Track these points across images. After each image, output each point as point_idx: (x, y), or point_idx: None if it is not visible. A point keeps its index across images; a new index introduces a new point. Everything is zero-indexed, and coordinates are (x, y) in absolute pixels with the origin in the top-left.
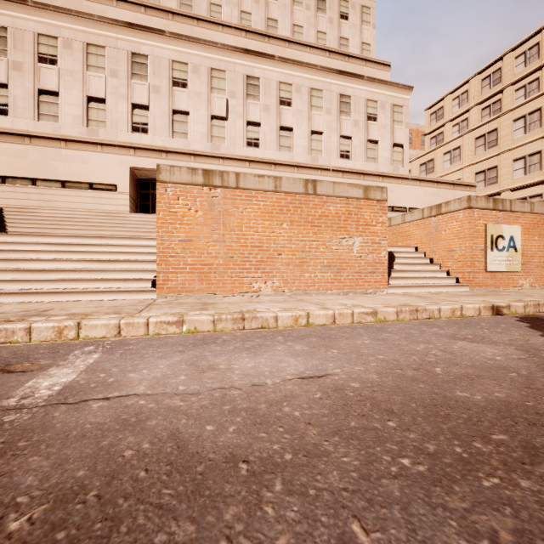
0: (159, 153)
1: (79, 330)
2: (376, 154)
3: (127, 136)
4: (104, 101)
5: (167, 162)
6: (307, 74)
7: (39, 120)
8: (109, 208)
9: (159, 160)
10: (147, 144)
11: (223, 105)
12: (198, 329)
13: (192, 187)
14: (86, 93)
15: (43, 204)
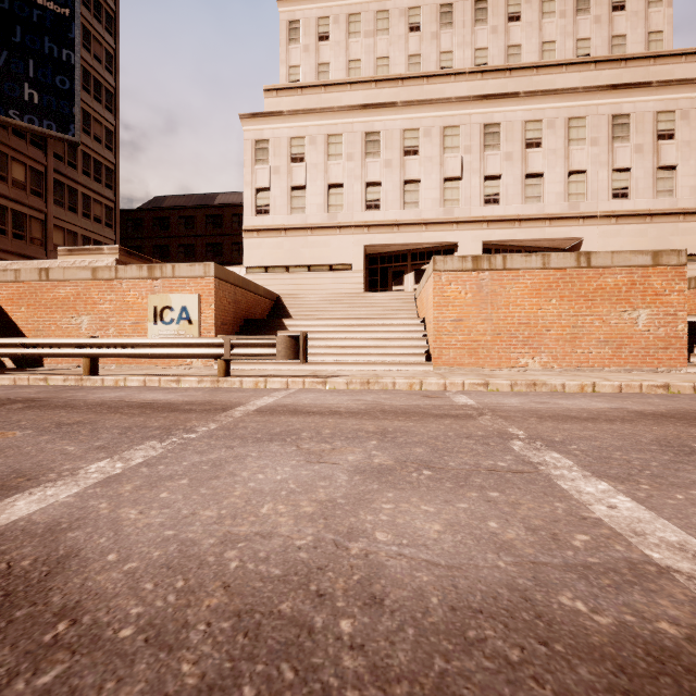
0: (391, 227)
1: (421, 385)
2: (672, 184)
3: (362, 215)
4: (342, 185)
5: (399, 236)
6: (563, 102)
7: (291, 213)
8: (346, 287)
9: (390, 234)
10: (379, 220)
11: (457, 164)
12: (499, 390)
13: (462, 273)
14: (327, 182)
15: (294, 288)
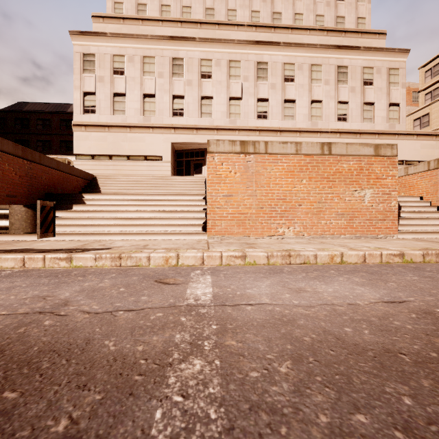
0: (191, 130)
1: (178, 259)
2: (371, 114)
3: (170, 119)
4: (154, 96)
5: (197, 136)
6: (307, 53)
7: (113, 114)
8: (157, 173)
9: (191, 135)
10: (183, 124)
11: (239, 88)
12: (256, 262)
13: (232, 155)
14: (142, 92)
15: (116, 172)
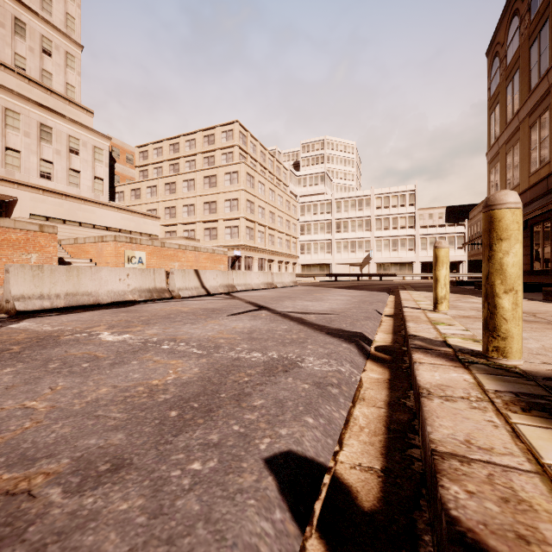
0: None
1: None
2: (78, 181)
3: None
4: None
5: None
6: (1, 93)
7: None
8: None
9: None
10: None
11: None
12: None
13: None
14: None
15: None
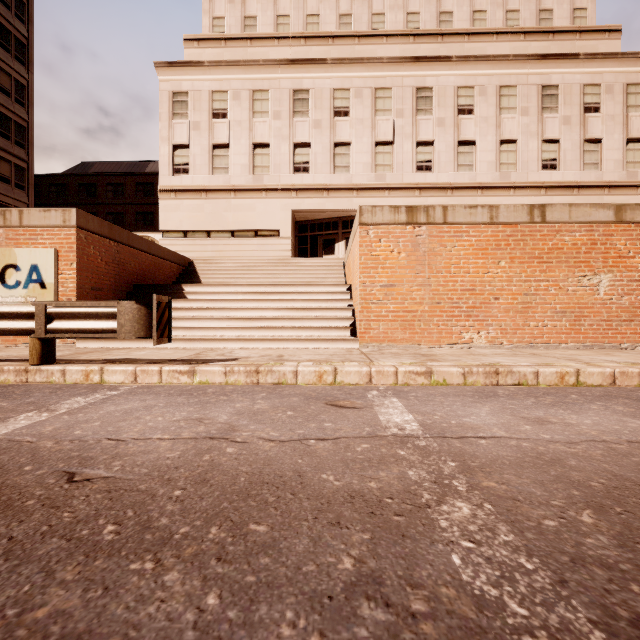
0: (320, 192)
1: (335, 375)
2: (597, 157)
3: (289, 178)
4: (268, 145)
5: (329, 201)
6: (494, 69)
7: (213, 174)
8: (272, 255)
9: (320, 199)
10: (308, 183)
11: (389, 128)
12: (447, 381)
13: (394, 227)
14: (252, 141)
15: (216, 254)
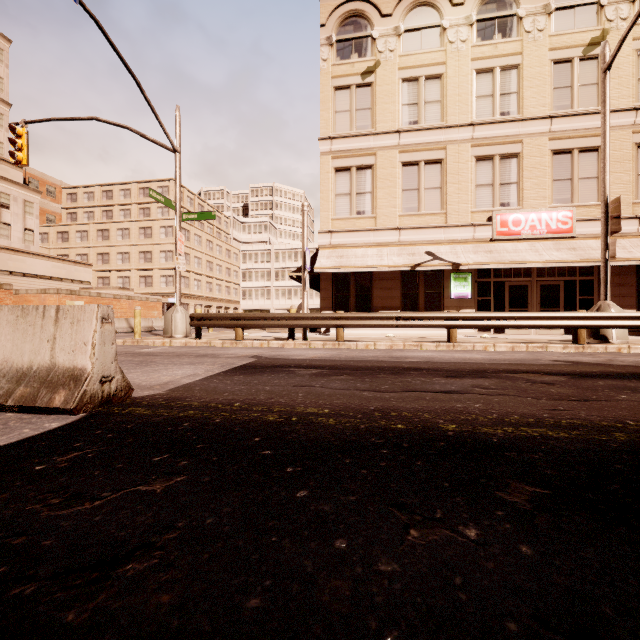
0: None
1: None
2: (9, 233)
3: None
4: None
5: None
6: None
7: None
8: None
9: None
10: None
11: None
12: None
13: None
14: None
15: None
